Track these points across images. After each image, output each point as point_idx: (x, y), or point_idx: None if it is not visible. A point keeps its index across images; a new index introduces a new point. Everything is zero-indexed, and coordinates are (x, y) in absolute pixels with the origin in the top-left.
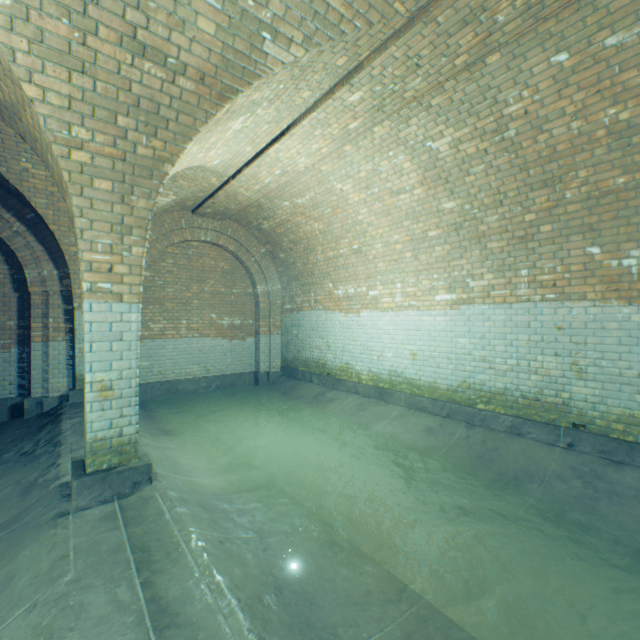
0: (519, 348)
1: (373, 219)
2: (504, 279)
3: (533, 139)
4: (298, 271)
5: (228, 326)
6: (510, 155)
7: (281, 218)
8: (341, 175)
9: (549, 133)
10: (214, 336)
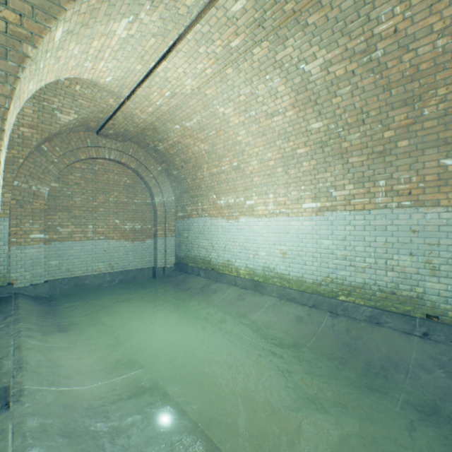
0: (377, 248)
1: (250, 139)
2: (364, 189)
3: (399, 59)
4: (188, 185)
5: (130, 230)
6: (375, 76)
7: (173, 140)
8: (223, 99)
9: (414, 52)
10: (118, 238)
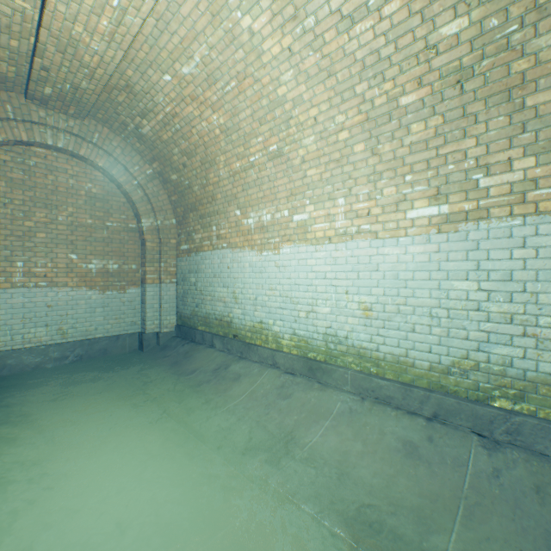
0: None
1: (303, 90)
2: None
3: None
4: (195, 197)
5: (98, 272)
6: None
7: (165, 111)
8: None
9: None
10: (74, 285)
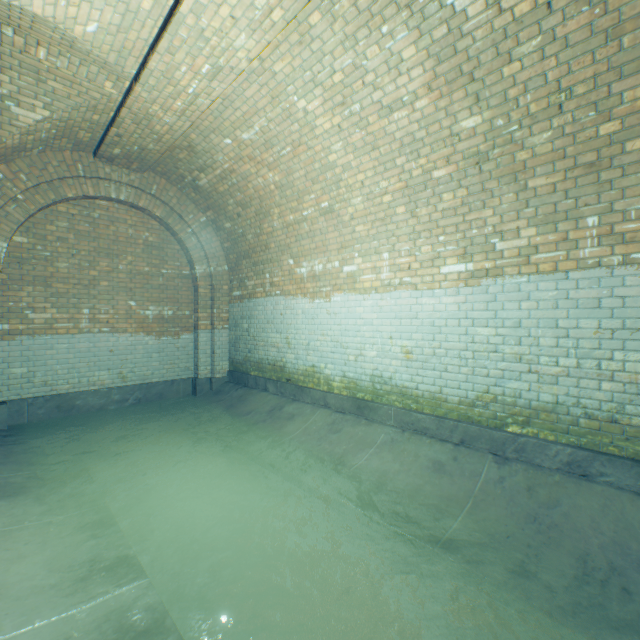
0: (581, 340)
1: (351, 159)
2: (556, 234)
3: None
4: (249, 245)
5: (154, 318)
6: (593, 9)
7: (223, 167)
8: (305, 81)
9: None
10: (133, 331)
